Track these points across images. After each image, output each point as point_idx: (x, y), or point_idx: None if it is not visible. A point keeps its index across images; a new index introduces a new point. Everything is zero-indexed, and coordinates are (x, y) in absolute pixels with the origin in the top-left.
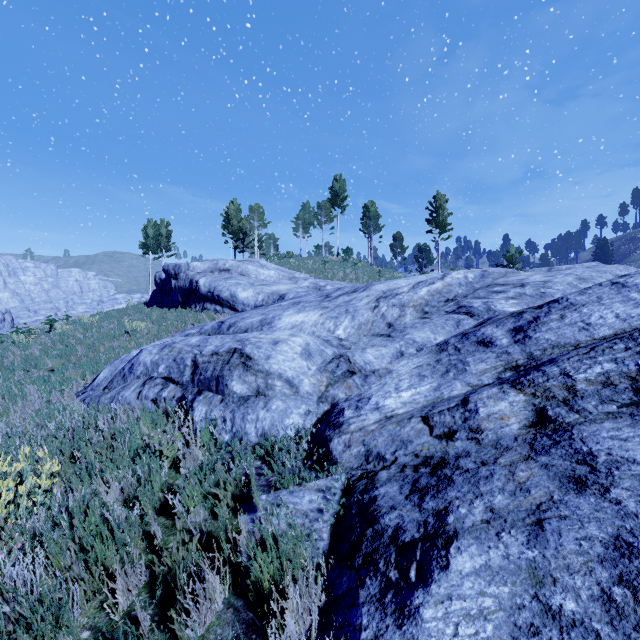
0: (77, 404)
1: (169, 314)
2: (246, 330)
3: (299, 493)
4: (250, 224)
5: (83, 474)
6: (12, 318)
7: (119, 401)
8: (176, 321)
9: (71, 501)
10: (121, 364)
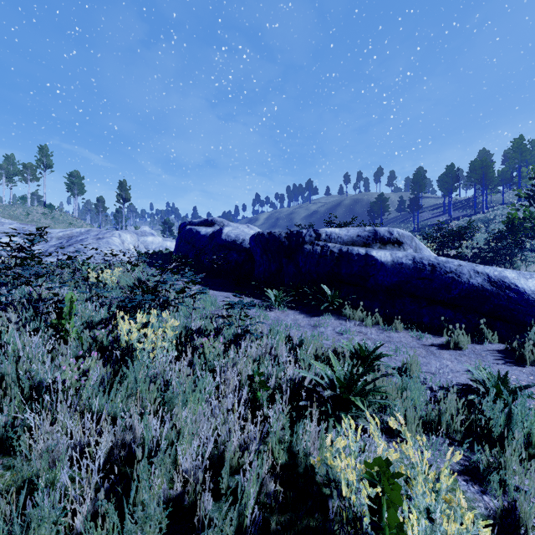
0: None
1: None
2: None
3: None
4: None
5: None
6: None
7: None
8: None
9: None
10: None
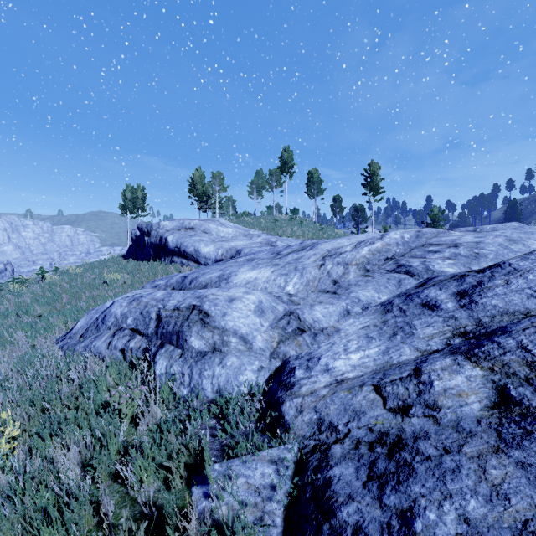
0: (56, 350)
1: (142, 266)
2: (206, 285)
3: (252, 464)
4: (212, 188)
5: (44, 435)
6: (12, 268)
7: (91, 350)
8: (148, 272)
9: (27, 468)
10: (96, 314)
